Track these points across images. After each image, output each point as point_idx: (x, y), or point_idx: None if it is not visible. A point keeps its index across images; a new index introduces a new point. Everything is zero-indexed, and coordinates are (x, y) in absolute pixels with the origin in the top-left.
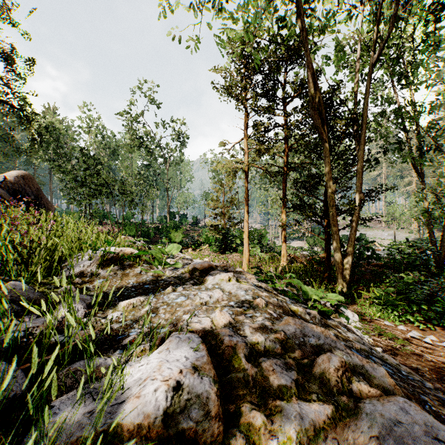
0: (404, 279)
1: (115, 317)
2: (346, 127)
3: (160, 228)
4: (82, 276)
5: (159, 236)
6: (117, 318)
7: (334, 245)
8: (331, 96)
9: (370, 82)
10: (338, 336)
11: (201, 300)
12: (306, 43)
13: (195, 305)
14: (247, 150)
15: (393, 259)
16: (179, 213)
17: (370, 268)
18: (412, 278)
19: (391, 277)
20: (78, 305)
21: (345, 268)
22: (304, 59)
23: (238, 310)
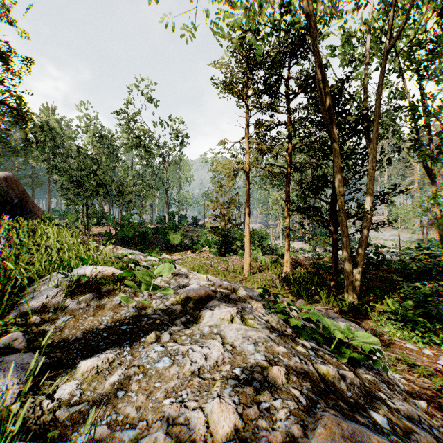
0: (420, 289)
1: (67, 393)
2: (357, 124)
3: (159, 229)
4: (43, 311)
5: (158, 236)
6: (70, 394)
7: (343, 253)
8: (339, 92)
9: (383, 75)
10: (393, 421)
11: (192, 366)
12: (315, 32)
13: (183, 375)
14: (249, 149)
15: (405, 265)
16: (178, 213)
17: (378, 273)
18: (429, 289)
19: (405, 286)
20: (9, 380)
21: (356, 277)
22: (311, 51)
23: (246, 389)
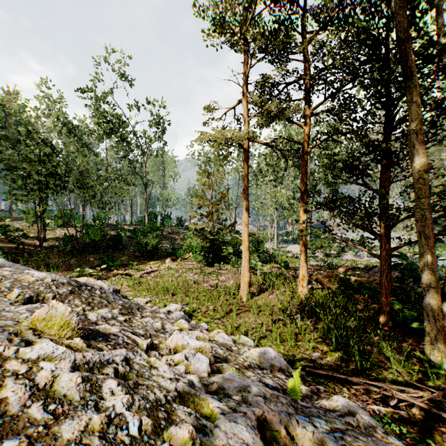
0: None
1: None
2: None
3: (136, 231)
4: None
5: None
6: None
7: (424, 275)
8: None
9: None
10: None
11: None
12: None
13: None
14: (247, 117)
15: None
16: (160, 213)
17: None
18: None
19: None
20: None
21: None
22: None
23: None
